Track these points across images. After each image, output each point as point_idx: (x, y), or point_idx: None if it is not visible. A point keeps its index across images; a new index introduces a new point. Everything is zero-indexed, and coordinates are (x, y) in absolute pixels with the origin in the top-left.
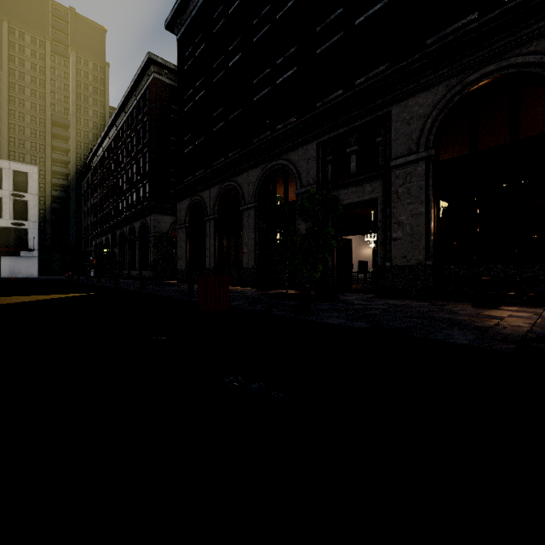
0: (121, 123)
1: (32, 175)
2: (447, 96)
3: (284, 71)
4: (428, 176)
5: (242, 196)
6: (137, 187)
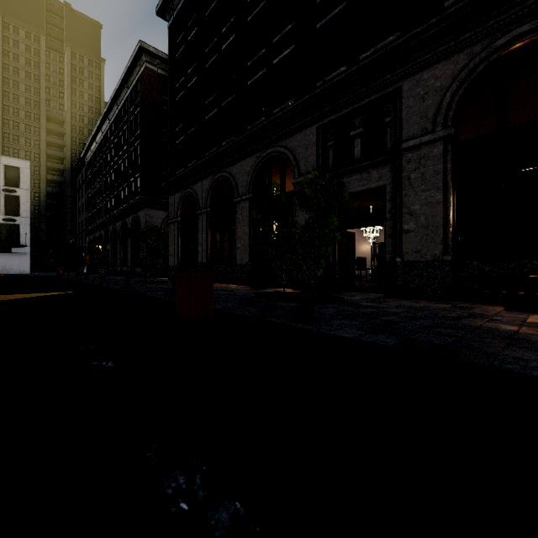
0: (113, 116)
1: (24, 170)
2: (470, 65)
3: (281, 51)
4: (446, 159)
5: (235, 187)
6: (129, 181)
